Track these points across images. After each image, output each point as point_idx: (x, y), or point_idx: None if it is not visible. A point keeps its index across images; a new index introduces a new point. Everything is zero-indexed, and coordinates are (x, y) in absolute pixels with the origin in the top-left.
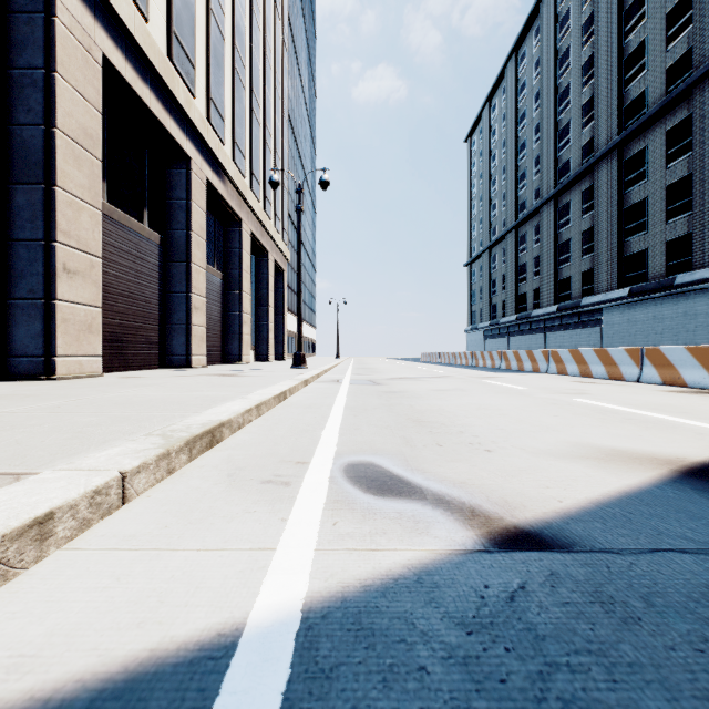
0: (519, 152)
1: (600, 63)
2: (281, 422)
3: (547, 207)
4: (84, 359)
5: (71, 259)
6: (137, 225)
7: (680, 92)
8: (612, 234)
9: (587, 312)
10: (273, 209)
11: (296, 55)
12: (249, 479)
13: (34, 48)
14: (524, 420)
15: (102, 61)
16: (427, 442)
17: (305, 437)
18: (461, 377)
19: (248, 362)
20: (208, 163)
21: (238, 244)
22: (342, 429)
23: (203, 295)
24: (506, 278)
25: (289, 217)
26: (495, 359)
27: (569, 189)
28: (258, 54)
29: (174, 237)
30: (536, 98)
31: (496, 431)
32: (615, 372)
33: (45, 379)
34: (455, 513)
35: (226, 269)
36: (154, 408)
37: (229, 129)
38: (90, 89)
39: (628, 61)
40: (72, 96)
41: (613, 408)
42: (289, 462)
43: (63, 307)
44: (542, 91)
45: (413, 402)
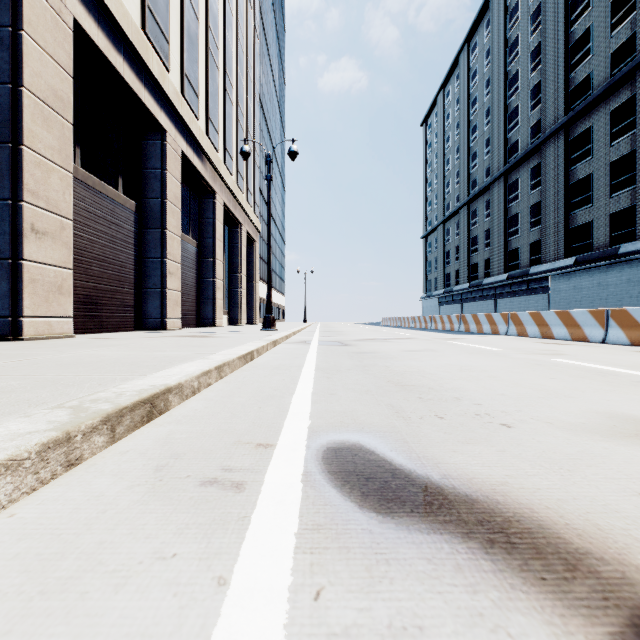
0: (471, 134)
1: (548, 50)
2: (245, 386)
3: (498, 184)
4: (54, 320)
5: (40, 220)
6: (113, 192)
7: (624, 74)
8: (558, 207)
9: (535, 280)
10: (245, 184)
11: (267, 46)
12: (185, 476)
13: (1, 6)
14: (521, 383)
15: (74, 26)
16: (422, 413)
17: (270, 405)
18: (426, 338)
19: (222, 326)
20: (183, 135)
21: (212, 214)
22: (315, 394)
23: (177, 261)
24: (459, 249)
25: (261, 193)
26: (454, 322)
27: (518, 167)
28: (231, 38)
29: (149, 205)
30: (487, 83)
31: (499, 397)
32: (578, 334)
33: (12, 339)
34: (532, 561)
35: (201, 238)
36: (99, 369)
37: (203, 105)
38: (60, 51)
39: (574, 47)
40: (41, 57)
41: (607, 369)
42: (247, 444)
43: (31, 267)
44: (492, 77)
45: (388, 363)
